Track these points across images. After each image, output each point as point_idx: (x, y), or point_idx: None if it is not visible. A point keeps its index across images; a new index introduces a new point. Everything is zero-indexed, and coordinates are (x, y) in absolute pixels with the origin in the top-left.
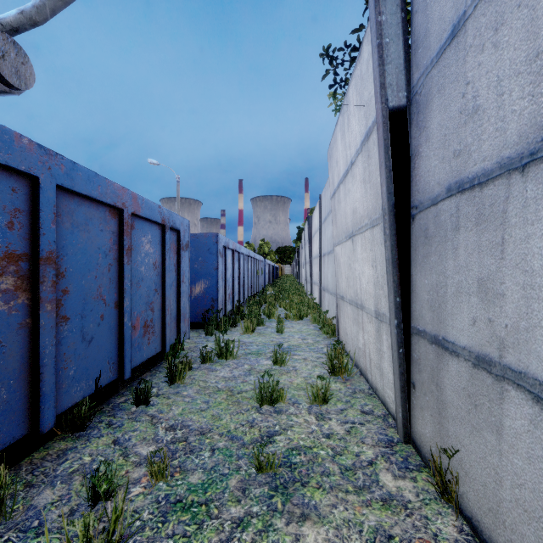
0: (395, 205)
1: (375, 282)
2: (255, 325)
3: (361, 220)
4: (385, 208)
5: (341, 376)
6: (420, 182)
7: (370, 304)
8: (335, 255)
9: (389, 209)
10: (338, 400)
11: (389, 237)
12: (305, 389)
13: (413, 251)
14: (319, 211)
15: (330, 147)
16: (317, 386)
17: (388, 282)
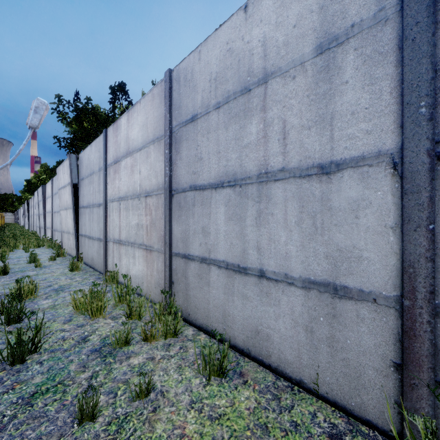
0: (75, 206)
1: (72, 224)
2: (10, 250)
3: (69, 205)
4: (73, 206)
5: (62, 257)
6: (80, 202)
7: (71, 231)
8: (61, 214)
9: (73, 207)
10: (60, 260)
11: (73, 213)
12: (47, 260)
13: (79, 217)
14: (52, 187)
15: (58, 169)
16: (52, 256)
17: (74, 224)
